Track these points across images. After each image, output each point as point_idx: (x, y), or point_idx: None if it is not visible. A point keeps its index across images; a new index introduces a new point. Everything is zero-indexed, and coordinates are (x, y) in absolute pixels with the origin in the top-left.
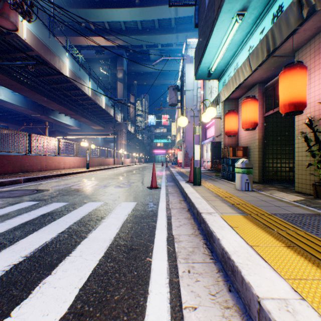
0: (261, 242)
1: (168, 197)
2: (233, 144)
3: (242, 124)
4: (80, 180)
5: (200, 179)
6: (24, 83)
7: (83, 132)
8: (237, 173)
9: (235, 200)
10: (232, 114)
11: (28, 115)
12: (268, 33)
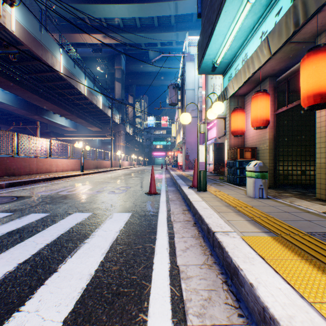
0: (322, 293)
1: (169, 206)
2: (240, 145)
3: (252, 121)
4: (71, 184)
5: (205, 184)
6: (14, 80)
7: (79, 134)
8: (249, 177)
9: (252, 211)
10: (240, 112)
11: (21, 115)
12: (297, 1)
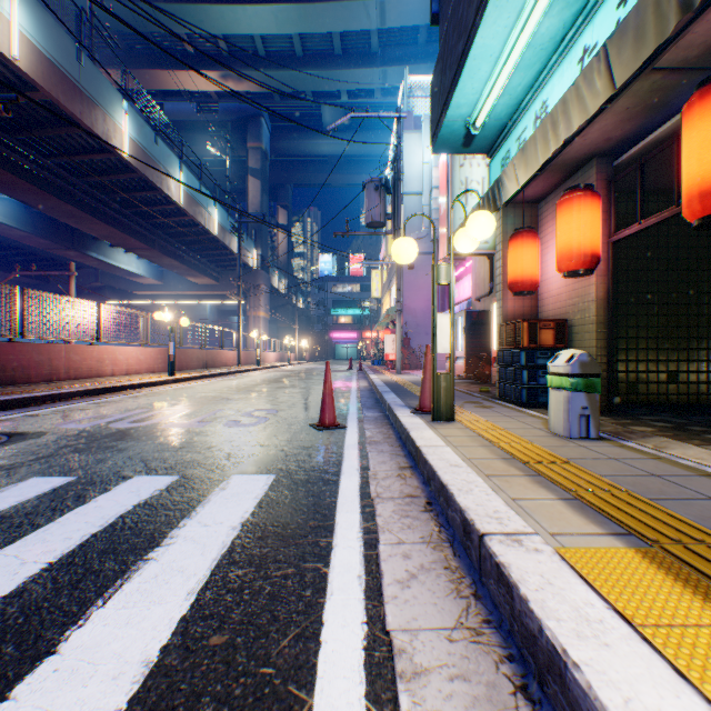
0: None
1: (365, 457)
2: (527, 314)
3: (559, 259)
4: (143, 404)
5: (451, 405)
6: (20, 169)
7: (169, 291)
8: (556, 389)
9: (570, 474)
10: (528, 238)
11: (39, 250)
12: None
